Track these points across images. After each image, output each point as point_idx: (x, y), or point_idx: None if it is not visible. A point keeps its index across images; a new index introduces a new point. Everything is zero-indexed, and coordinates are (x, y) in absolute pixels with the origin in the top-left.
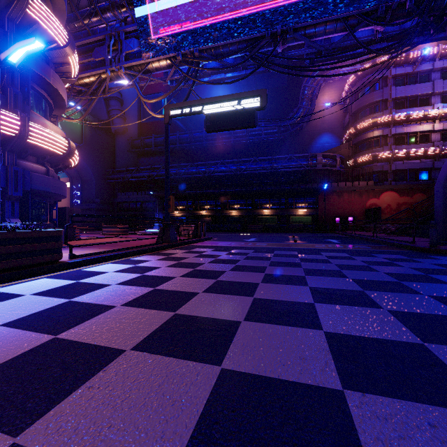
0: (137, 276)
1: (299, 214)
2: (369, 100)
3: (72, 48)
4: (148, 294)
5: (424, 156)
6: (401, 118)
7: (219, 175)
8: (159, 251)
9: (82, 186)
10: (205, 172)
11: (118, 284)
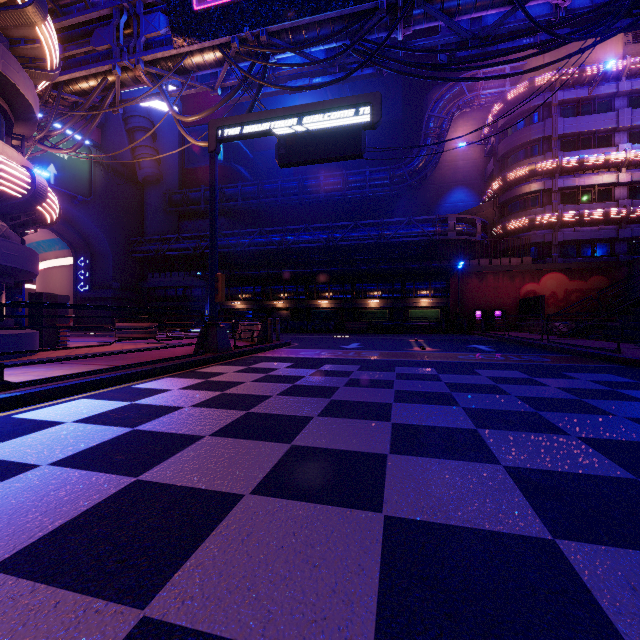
0: (118, 436)
1: (421, 305)
2: (524, 138)
3: (41, 11)
4: (107, 504)
5: (604, 221)
6: (571, 164)
7: (302, 248)
8: (195, 369)
9: (91, 263)
10: (281, 242)
11: (55, 464)
